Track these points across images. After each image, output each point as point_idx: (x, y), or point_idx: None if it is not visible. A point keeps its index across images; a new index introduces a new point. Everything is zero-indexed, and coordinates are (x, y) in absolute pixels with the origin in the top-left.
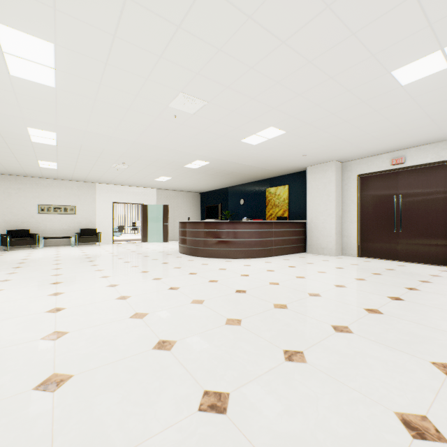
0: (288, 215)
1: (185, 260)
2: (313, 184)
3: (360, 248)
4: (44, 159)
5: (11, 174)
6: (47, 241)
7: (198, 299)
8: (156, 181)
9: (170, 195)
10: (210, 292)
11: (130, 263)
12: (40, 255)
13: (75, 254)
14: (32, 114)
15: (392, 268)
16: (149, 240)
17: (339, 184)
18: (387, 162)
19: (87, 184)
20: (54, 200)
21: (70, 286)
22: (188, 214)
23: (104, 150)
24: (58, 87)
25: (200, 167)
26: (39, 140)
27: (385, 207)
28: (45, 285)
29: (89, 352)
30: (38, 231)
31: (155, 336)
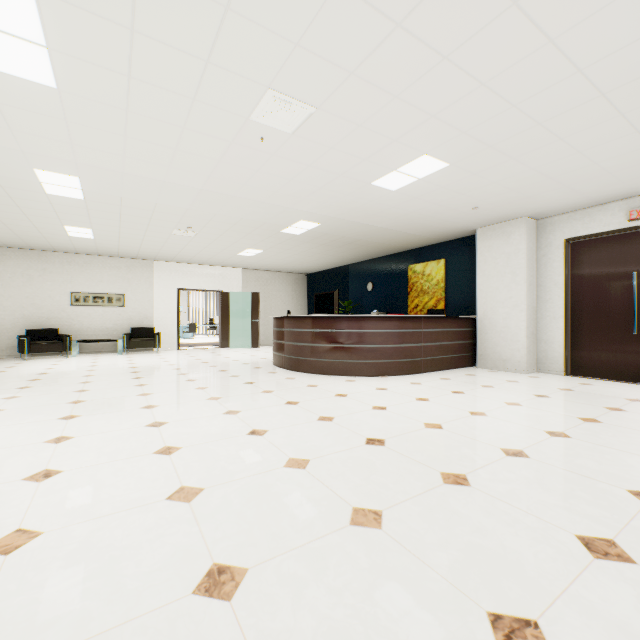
0: (444, 307)
1: (281, 377)
2: (487, 257)
3: (570, 360)
4: (72, 223)
5: (32, 248)
6: (83, 345)
7: (297, 457)
8: (240, 257)
9: (261, 277)
10: (320, 443)
11: (196, 383)
12: (68, 367)
13: (118, 366)
14: (34, 144)
15: (639, 398)
16: (230, 345)
17: (532, 256)
18: (620, 216)
19: (141, 262)
20: (93, 285)
21: (88, 424)
22: (288, 305)
23: (156, 206)
24: (62, 88)
25: (306, 232)
26: (57, 190)
27: (617, 293)
28: (49, 421)
29: (59, 596)
30: (71, 331)
31: (205, 554)
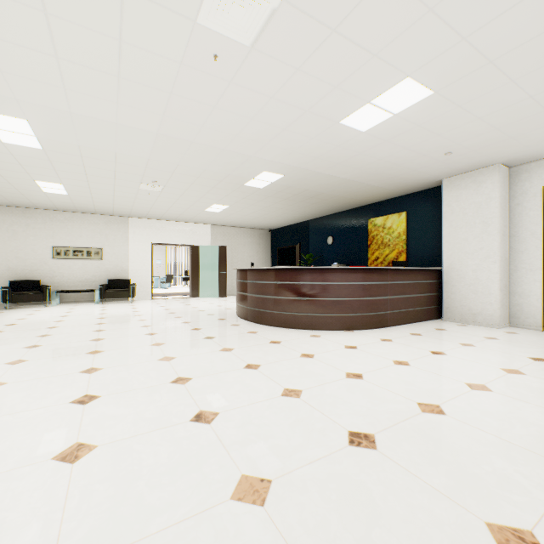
0: (405, 259)
1: (243, 331)
2: (454, 207)
3: None
4: (41, 178)
5: (16, 205)
6: (64, 295)
7: (253, 473)
8: (207, 213)
9: (228, 233)
10: (286, 442)
11: (154, 337)
12: (40, 317)
13: (88, 317)
14: None
15: None
16: (200, 295)
17: (505, 205)
18: None
19: (118, 219)
20: (73, 240)
21: (4, 398)
22: (253, 259)
23: (117, 156)
24: None
25: (269, 185)
26: (11, 138)
27: None
28: None
29: None
30: (53, 282)
31: None
